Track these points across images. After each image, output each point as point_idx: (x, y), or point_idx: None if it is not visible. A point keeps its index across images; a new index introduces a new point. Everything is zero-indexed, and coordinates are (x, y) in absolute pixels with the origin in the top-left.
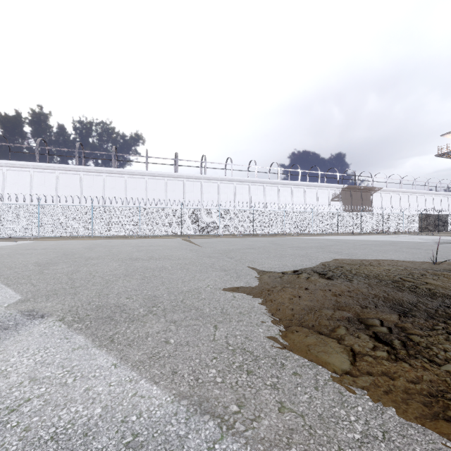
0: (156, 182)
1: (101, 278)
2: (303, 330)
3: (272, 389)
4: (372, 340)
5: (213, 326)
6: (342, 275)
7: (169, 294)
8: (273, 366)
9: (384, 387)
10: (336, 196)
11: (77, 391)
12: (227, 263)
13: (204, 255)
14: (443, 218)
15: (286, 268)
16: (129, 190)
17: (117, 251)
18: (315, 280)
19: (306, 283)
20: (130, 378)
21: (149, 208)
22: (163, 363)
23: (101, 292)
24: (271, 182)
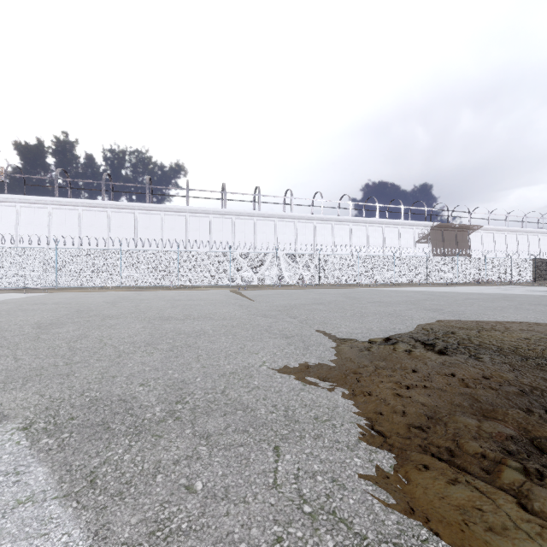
0: (199, 221)
1: (114, 348)
2: (437, 467)
3: None
4: None
5: (273, 449)
6: (461, 348)
7: (205, 378)
8: None
9: None
10: (423, 237)
11: None
12: (289, 325)
13: (257, 313)
14: None
15: (372, 333)
16: (166, 230)
17: (146, 306)
18: (422, 356)
19: (411, 361)
20: None
21: (189, 252)
22: None
23: (105, 372)
24: (341, 220)
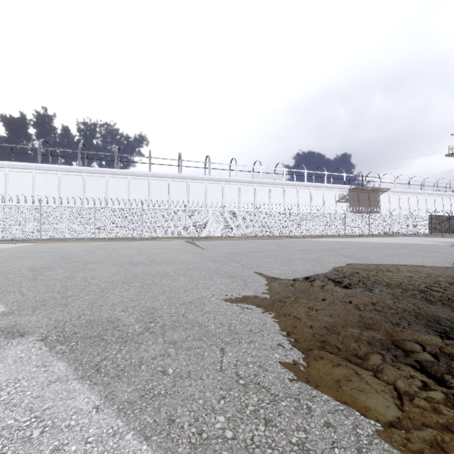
0: (160, 183)
1: (97, 286)
2: (328, 357)
3: (300, 451)
4: (418, 374)
5: (220, 349)
6: (361, 284)
7: (169, 306)
8: (297, 412)
9: (452, 452)
10: (343, 198)
11: (42, 452)
12: (233, 268)
13: (208, 259)
14: (453, 219)
15: (297, 274)
16: (132, 191)
17: (118, 254)
18: (331, 289)
19: (322, 293)
20: (113, 429)
21: (152, 209)
22: (158, 406)
23: (94, 302)
24: (276, 183)
